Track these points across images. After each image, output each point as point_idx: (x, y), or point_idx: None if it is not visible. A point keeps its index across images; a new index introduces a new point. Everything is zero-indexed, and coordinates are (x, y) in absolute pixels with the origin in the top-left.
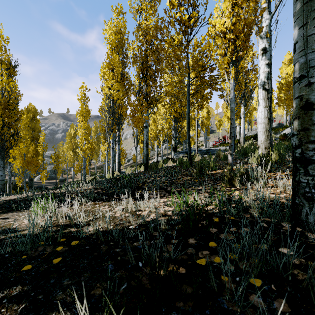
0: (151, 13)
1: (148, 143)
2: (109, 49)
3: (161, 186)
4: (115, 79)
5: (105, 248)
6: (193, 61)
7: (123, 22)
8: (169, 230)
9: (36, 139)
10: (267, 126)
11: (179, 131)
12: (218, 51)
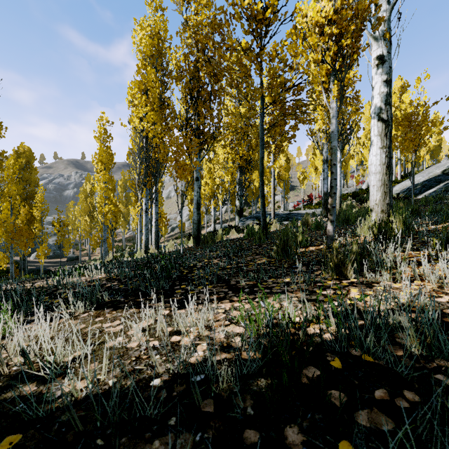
0: (205, 3)
1: (200, 204)
2: (141, 60)
3: (220, 275)
4: (150, 106)
5: None
6: (270, 75)
7: (163, 23)
8: (237, 394)
9: (32, 196)
10: (385, 177)
11: (246, 187)
12: (310, 58)
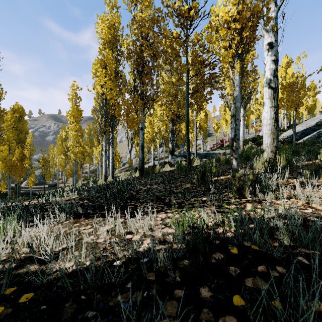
0: (147, 4)
1: (144, 146)
2: (101, 44)
3: (158, 196)
4: (108, 77)
5: (71, 309)
6: (193, 56)
7: (118, 17)
8: (169, 269)
9: (23, 141)
10: (273, 128)
11: (176, 134)
12: (221, 44)
